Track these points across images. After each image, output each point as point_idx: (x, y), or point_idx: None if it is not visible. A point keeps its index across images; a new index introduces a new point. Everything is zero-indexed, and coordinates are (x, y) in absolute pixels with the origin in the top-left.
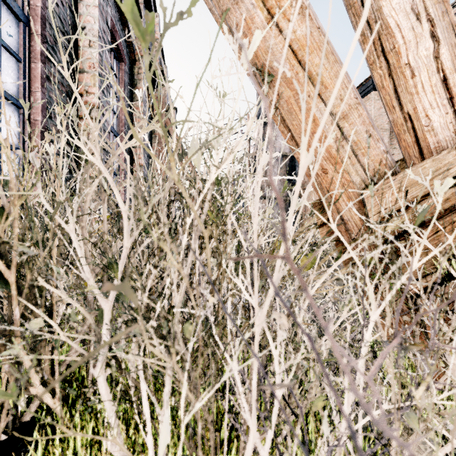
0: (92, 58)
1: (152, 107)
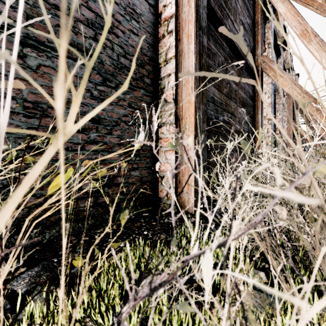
0: (269, 102)
1: (283, 92)
